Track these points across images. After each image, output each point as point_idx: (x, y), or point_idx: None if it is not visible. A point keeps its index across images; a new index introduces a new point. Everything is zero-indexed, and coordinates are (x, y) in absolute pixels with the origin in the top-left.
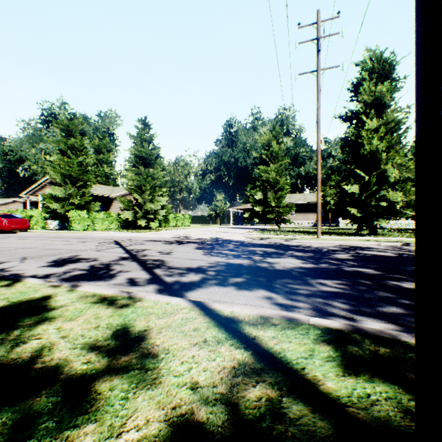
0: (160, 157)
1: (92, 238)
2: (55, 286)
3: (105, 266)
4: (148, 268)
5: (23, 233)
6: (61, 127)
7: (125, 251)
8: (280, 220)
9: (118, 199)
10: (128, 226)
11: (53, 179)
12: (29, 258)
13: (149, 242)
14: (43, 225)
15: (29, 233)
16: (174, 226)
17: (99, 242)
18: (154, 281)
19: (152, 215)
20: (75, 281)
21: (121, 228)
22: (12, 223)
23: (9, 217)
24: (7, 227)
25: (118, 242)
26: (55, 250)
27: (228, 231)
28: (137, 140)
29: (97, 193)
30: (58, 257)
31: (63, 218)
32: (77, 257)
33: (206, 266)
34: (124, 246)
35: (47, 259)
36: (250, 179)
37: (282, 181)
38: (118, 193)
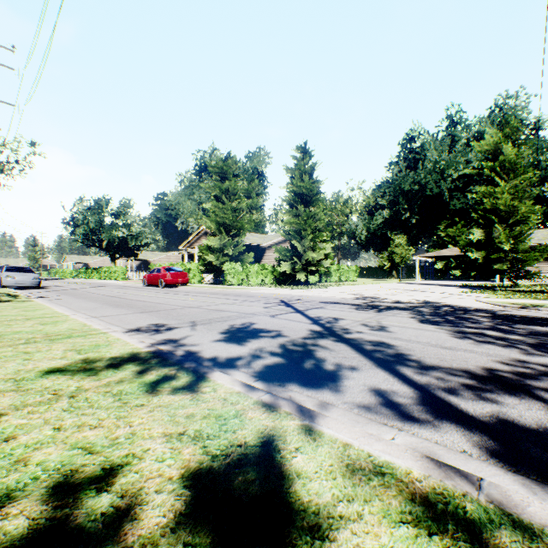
0: (319, 193)
1: (252, 296)
2: (266, 405)
3: (303, 350)
4: (385, 365)
5: (183, 287)
6: (215, 170)
7: (308, 319)
8: (518, 273)
9: (270, 249)
10: (283, 281)
11: (208, 228)
12: (198, 323)
13: (329, 305)
14: (199, 279)
15: (188, 288)
16: (336, 280)
17: (263, 301)
18: (439, 410)
19: (313, 266)
20: (279, 383)
21: (276, 283)
22: (174, 277)
23: (171, 271)
24: (170, 281)
25: (287, 303)
26: (221, 312)
27: (424, 289)
28: (295, 173)
29: (249, 242)
30: (230, 325)
31: (218, 271)
32: (253, 327)
33: (511, 374)
34: (301, 311)
35: (218, 326)
36: (445, 212)
37: (523, 209)
38: (270, 241)
